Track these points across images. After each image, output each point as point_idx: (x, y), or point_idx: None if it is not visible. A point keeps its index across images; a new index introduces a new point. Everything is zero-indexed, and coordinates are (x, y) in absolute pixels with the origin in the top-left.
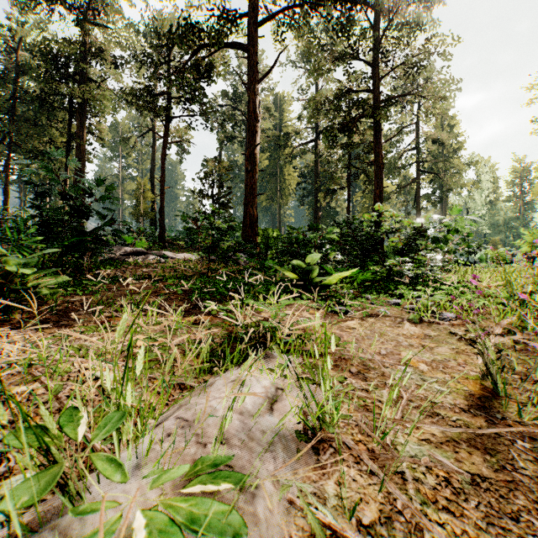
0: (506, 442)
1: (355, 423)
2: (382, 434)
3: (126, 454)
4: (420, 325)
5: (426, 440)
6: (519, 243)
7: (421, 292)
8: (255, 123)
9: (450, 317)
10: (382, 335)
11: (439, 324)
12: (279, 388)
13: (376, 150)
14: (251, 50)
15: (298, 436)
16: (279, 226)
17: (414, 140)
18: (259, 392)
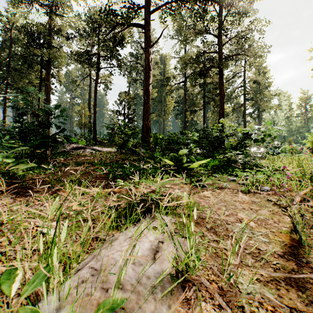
0: (310, 281)
1: (209, 266)
2: (228, 274)
3: (52, 297)
4: (249, 195)
5: (257, 279)
6: (304, 141)
7: (248, 173)
8: (149, 71)
9: (267, 189)
10: (226, 202)
11: (260, 193)
12: (160, 241)
13: (220, 87)
14: (147, 28)
15: (172, 278)
16: (163, 131)
17: (242, 81)
18: (143, 256)
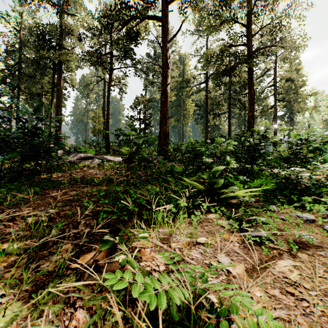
0: None
1: None
2: None
3: None
4: None
5: None
6: None
7: None
8: (167, 69)
9: None
10: None
11: None
12: None
13: (249, 86)
14: (164, 21)
15: None
16: (182, 138)
17: (272, 80)
18: None
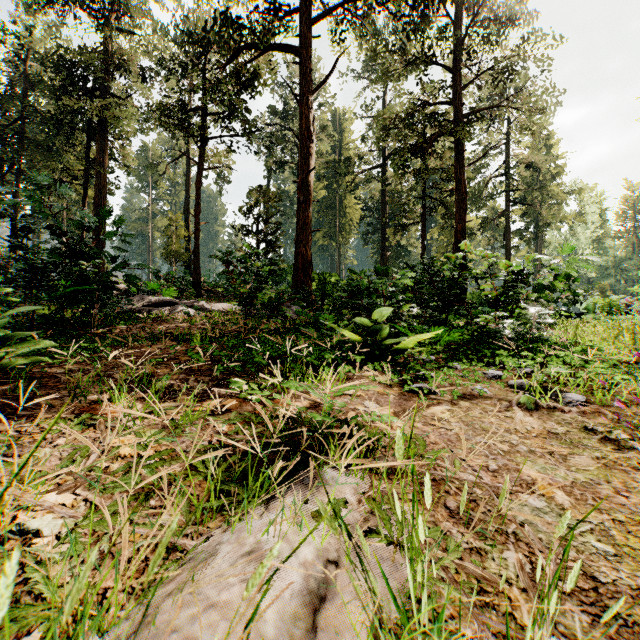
0: None
1: None
2: None
3: None
4: (538, 414)
5: None
6: (636, 289)
7: (530, 361)
8: (308, 143)
9: (579, 400)
10: (486, 433)
11: (563, 411)
12: (330, 561)
13: (457, 176)
14: (304, 54)
15: None
16: (338, 269)
17: (502, 164)
18: None
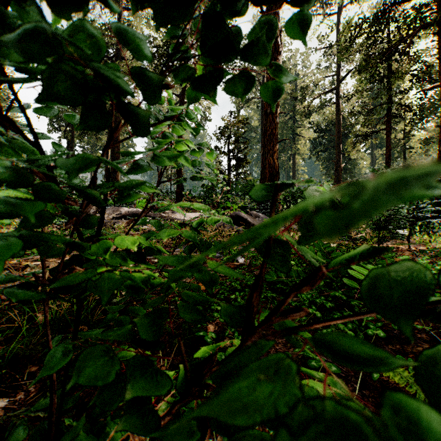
0: None
1: None
2: None
3: None
4: None
5: None
6: None
7: None
8: (275, 55)
9: None
10: None
11: None
12: None
13: None
14: None
15: None
16: None
17: None
18: None
